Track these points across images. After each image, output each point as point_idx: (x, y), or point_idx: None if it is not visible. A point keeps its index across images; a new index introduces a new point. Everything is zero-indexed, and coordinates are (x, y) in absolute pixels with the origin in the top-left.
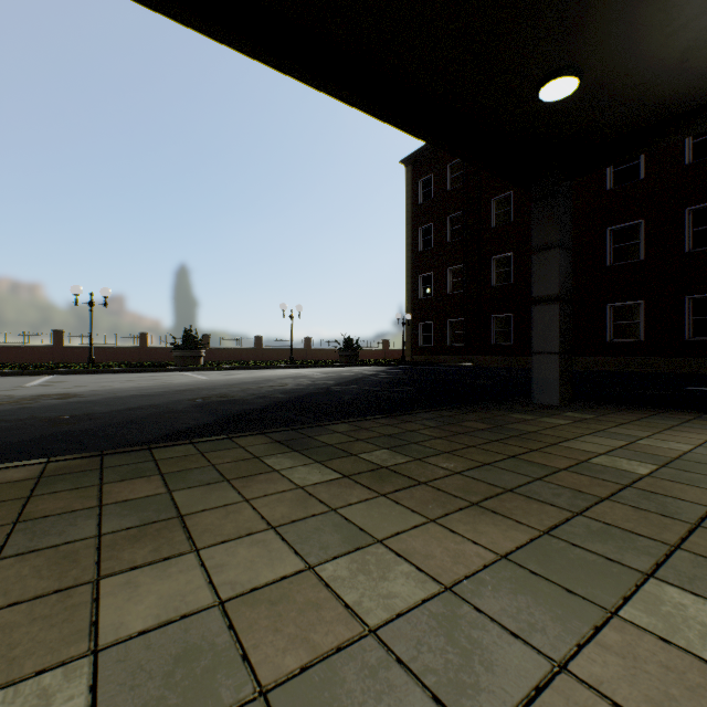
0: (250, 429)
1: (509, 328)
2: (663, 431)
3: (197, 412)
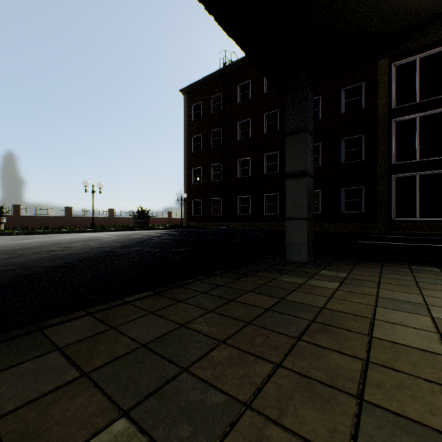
0: None
1: (249, 205)
2: (422, 291)
3: None
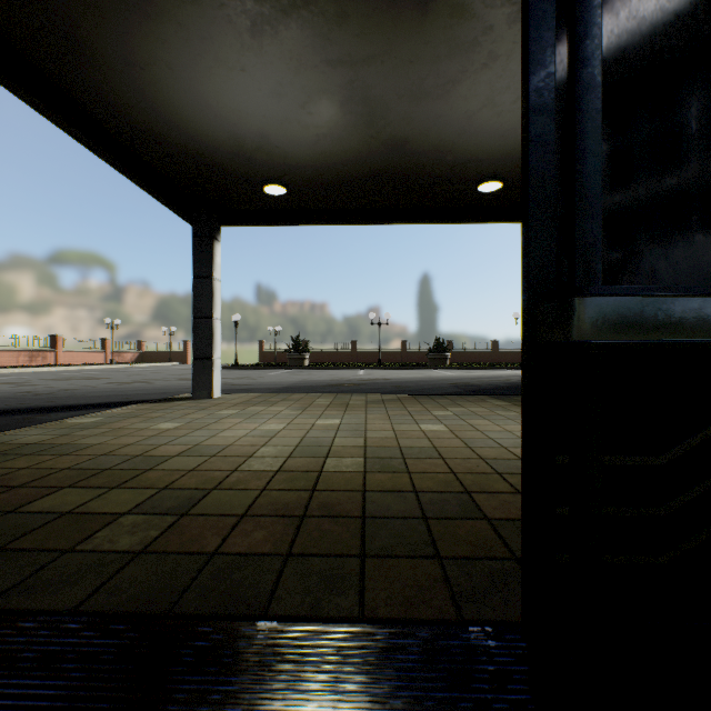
0: (480, 394)
1: None
2: None
3: (454, 388)
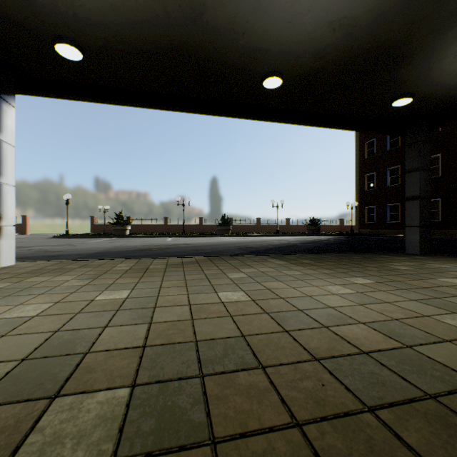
0: (260, 254)
1: (437, 209)
2: (453, 263)
3: (239, 250)
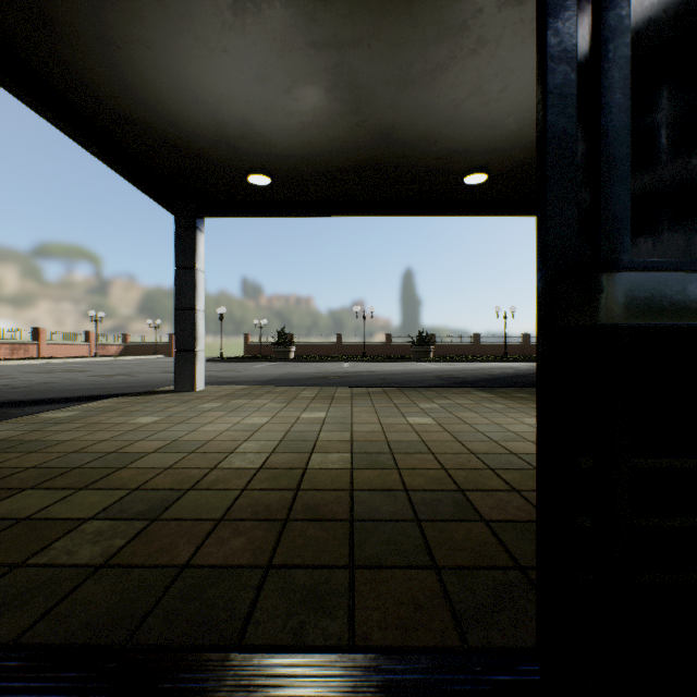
0: (465, 386)
1: None
2: None
3: (438, 380)
